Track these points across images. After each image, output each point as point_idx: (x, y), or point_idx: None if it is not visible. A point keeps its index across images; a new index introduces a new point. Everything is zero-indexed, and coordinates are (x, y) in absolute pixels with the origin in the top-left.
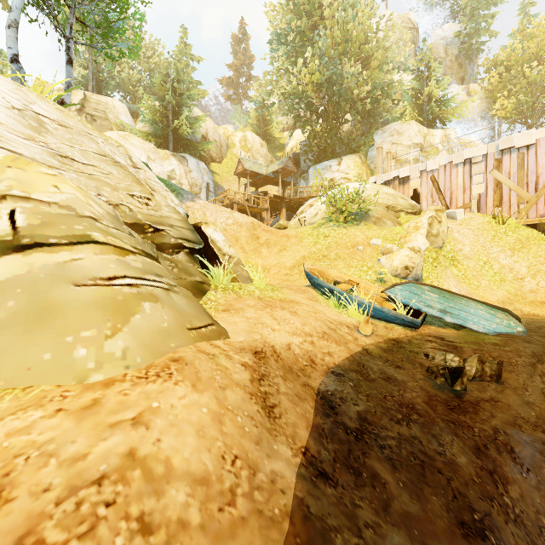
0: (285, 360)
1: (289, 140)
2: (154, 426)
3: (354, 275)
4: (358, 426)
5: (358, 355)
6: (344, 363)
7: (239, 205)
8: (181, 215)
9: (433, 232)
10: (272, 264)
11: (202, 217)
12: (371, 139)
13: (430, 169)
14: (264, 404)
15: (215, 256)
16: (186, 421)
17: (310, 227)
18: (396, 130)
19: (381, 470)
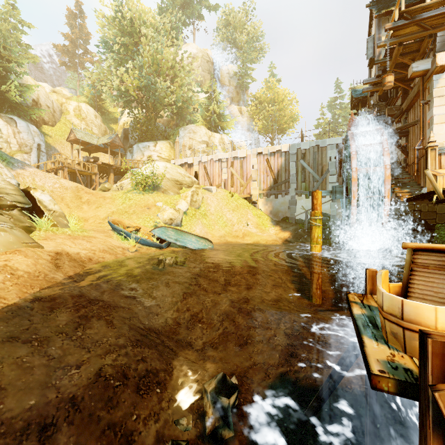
0: (73, 257)
1: (122, 116)
2: (12, 262)
3: (141, 223)
4: (102, 277)
5: (120, 259)
6: (110, 261)
7: (70, 169)
8: (15, 186)
9: (193, 199)
10: (90, 216)
11: (31, 182)
12: (177, 132)
13: (203, 161)
14: (56, 265)
15: (42, 211)
16: (23, 263)
17: (122, 192)
18: (192, 130)
19: (103, 284)
